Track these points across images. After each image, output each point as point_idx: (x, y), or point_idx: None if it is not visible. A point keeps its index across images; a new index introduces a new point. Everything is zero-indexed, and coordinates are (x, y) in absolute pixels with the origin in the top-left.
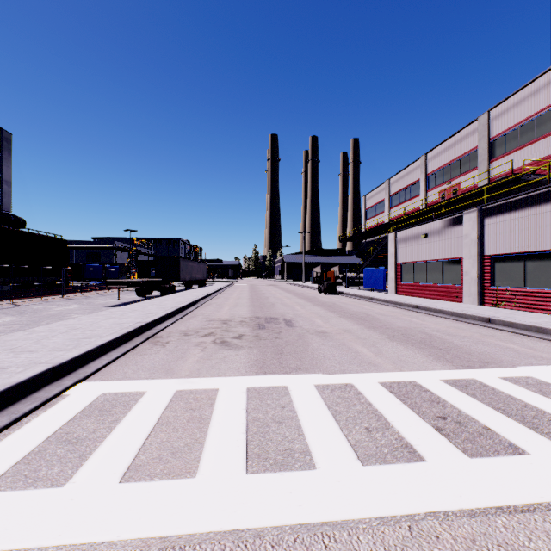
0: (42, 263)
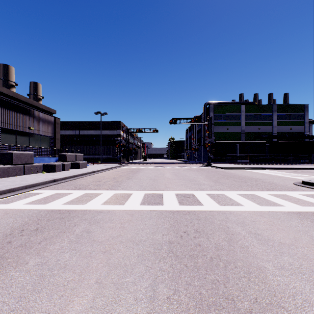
0: (313, 152)
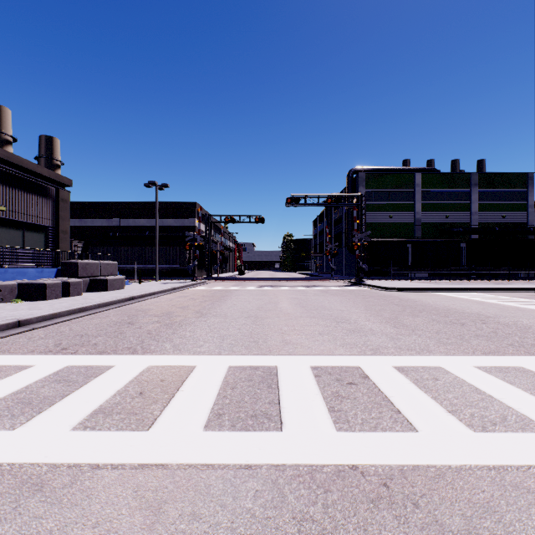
0: None
